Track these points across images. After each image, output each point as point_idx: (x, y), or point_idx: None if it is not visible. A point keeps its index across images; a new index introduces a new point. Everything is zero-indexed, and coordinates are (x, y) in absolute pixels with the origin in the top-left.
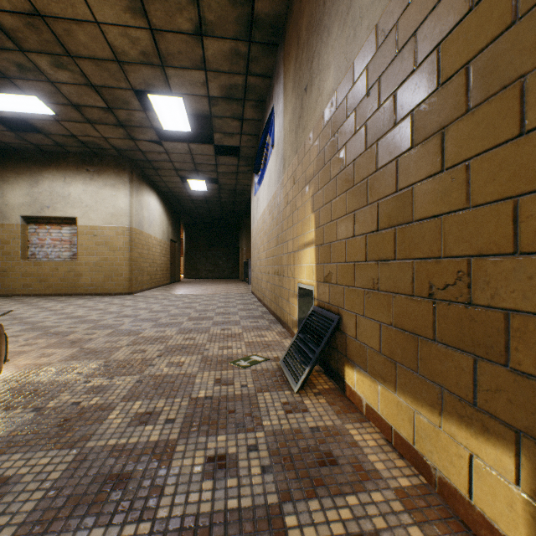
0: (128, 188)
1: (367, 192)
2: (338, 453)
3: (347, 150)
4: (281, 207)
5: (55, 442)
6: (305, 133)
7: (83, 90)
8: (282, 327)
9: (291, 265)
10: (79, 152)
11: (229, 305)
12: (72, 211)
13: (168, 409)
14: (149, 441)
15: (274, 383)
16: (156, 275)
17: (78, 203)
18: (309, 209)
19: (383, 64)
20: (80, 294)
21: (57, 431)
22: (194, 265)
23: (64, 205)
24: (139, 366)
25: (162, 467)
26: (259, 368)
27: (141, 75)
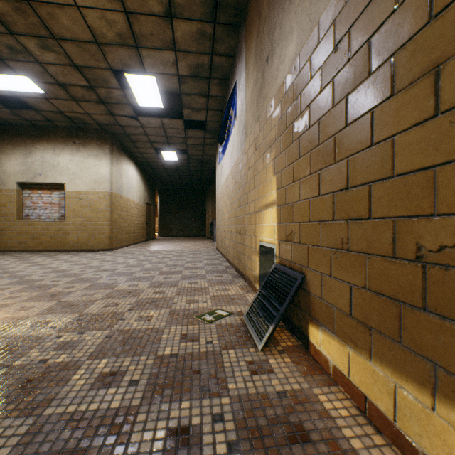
0: (109, 158)
1: (334, 149)
2: (309, 425)
3: (311, 110)
4: (243, 172)
5: (13, 408)
6: (266, 101)
7: (67, 70)
8: (244, 281)
9: (253, 225)
10: (67, 127)
11: (197, 260)
12: (60, 178)
13: (133, 368)
14: (110, 408)
15: (238, 339)
16: (133, 234)
17: (65, 171)
18: (270, 172)
19: (355, 13)
20: (68, 250)
21: (17, 394)
22: (167, 225)
23: (54, 173)
24: (110, 320)
25: (120, 443)
26: (223, 322)
27: (118, 56)
